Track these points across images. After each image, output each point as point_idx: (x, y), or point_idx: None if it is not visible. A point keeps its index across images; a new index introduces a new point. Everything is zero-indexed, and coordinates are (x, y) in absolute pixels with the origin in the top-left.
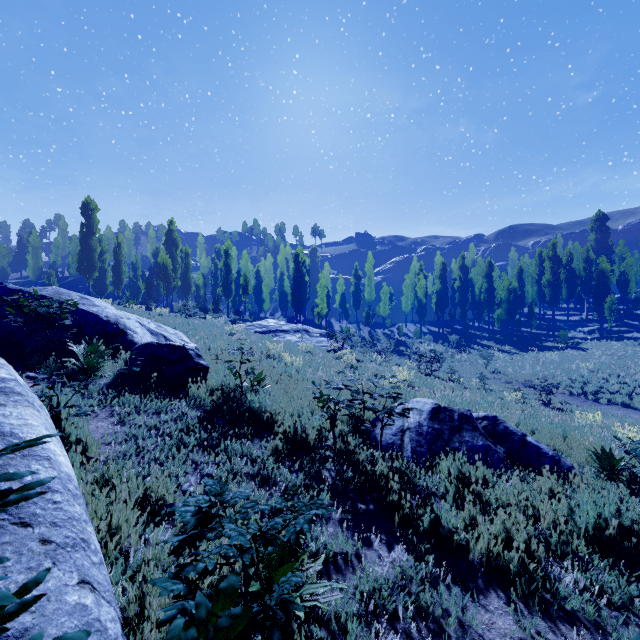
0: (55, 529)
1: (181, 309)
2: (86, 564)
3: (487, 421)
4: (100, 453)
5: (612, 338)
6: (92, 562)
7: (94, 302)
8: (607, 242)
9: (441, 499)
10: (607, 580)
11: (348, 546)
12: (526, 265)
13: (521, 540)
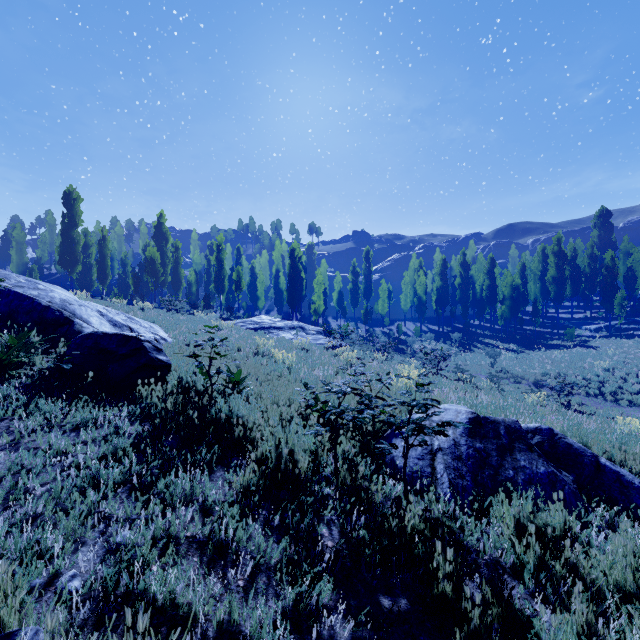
0: None
1: (168, 305)
2: None
3: (541, 436)
4: None
5: (621, 336)
6: None
7: (38, 285)
8: (610, 238)
9: (512, 575)
10: None
11: None
12: (528, 262)
13: None
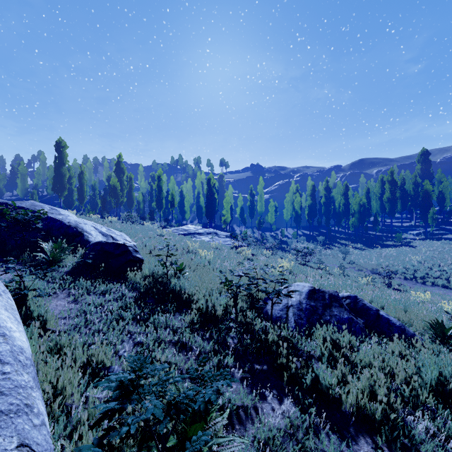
0: (1, 397)
1: (126, 218)
2: (27, 428)
3: (350, 299)
4: (56, 326)
5: (433, 238)
6: (33, 425)
7: (60, 212)
8: (429, 170)
9: (318, 360)
10: (451, 427)
11: (247, 400)
12: (372, 187)
13: (382, 394)
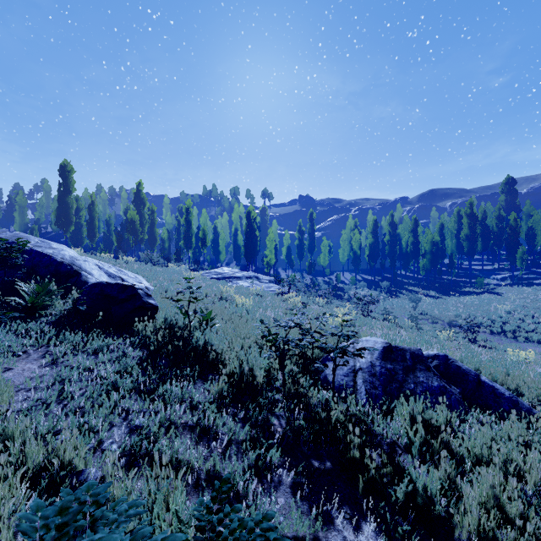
0: None
1: (146, 258)
2: None
3: (438, 360)
4: (10, 402)
5: (523, 284)
6: None
7: (51, 245)
8: (515, 202)
9: (405, 451)
10: None
11: (304, 528)
12: (446, 222)
13: (515, 512)
